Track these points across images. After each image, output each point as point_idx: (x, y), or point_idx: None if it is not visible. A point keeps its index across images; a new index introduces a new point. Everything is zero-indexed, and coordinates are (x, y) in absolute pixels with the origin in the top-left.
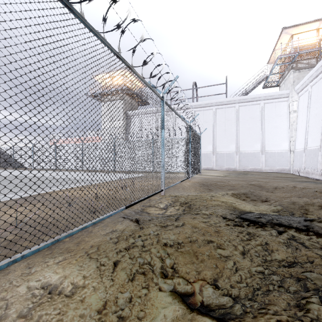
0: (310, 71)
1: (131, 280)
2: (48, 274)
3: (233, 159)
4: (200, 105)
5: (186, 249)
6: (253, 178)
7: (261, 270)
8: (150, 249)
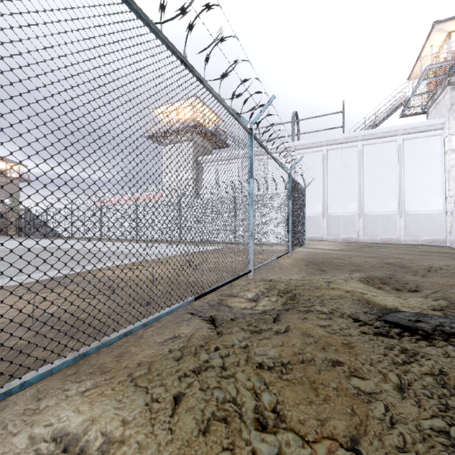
0: None
1: (203, 432)
2: (65, 414)
3: (354, 224)
4: (303, 146)
5: (296, 376)
6: (387, 253)
7: (443, 427)
8: (235, 374)
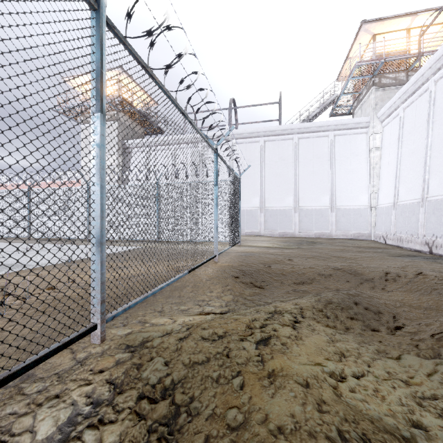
0: (398, 90)
1: None
2: None
3: (290, 218)
4: (241, 135)
5: None
6: (326, 251)
7: None
8: None
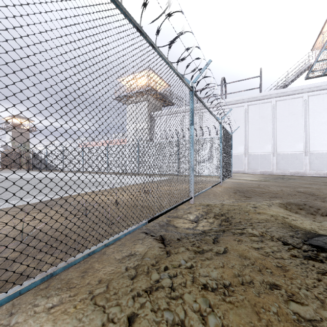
0: None
1: None
2: None
3: (269, 161)
4: (230, 102)
5: (238, 299)
6: (297, 183)
7: None
8: (183, 296)
